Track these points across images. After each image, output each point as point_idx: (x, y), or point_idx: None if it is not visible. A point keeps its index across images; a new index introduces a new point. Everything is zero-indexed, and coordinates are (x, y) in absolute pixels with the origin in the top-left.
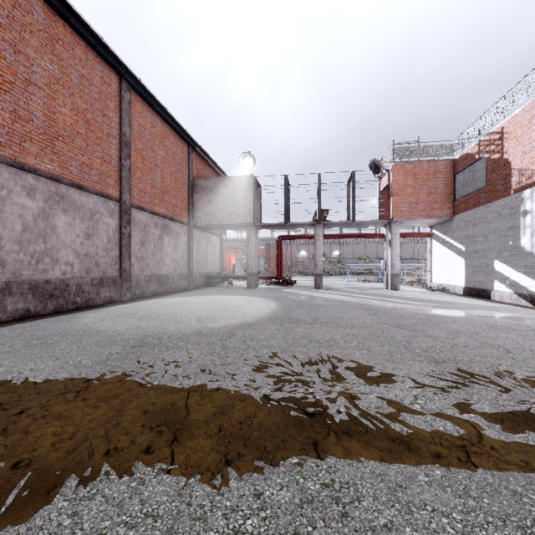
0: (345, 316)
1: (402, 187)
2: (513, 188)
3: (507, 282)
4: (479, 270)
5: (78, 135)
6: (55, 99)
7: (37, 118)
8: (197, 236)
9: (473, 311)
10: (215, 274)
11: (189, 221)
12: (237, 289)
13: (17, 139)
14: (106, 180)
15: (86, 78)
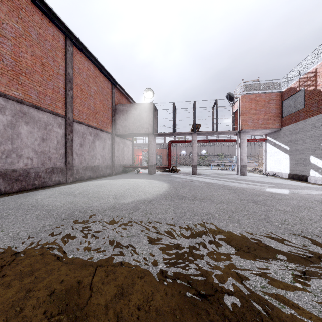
0: (215, 194)
1: (248, 109)
2: None
3: (320, 170)
4: (299, 162)
5: (36, 73)
6: (19, 48)
7: (6, 59)
8: (117, 141)
9: (301, 190)
10: (129, 165)
11: (112, 131)
12: (143, 175)
13: None
14: (56, 103)
15: (42, 36)
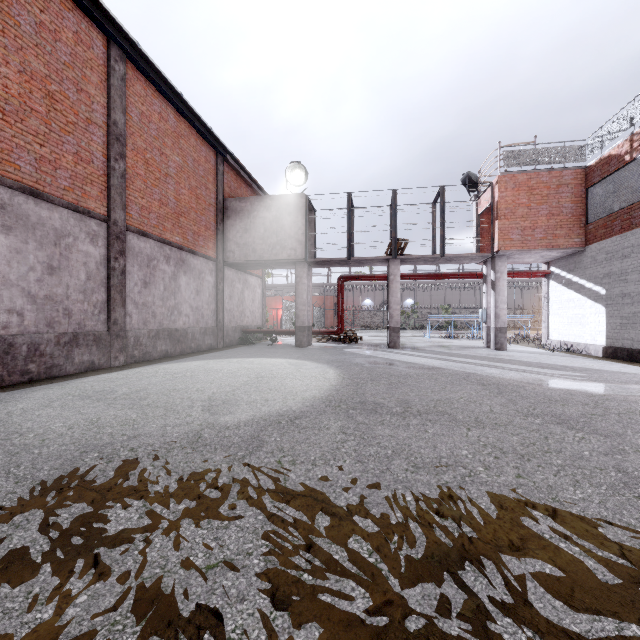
0: (454, 397)
1: (512, 207)
2: None
3: None
4: (631, 322)
5: (32, 114)
6: None
7: None
8: (230, 276)
9: None
10: (254, 328)
11: (217, 255)
12: (283, 348)
13: None
14: (84, 187)
15: (48, 29)
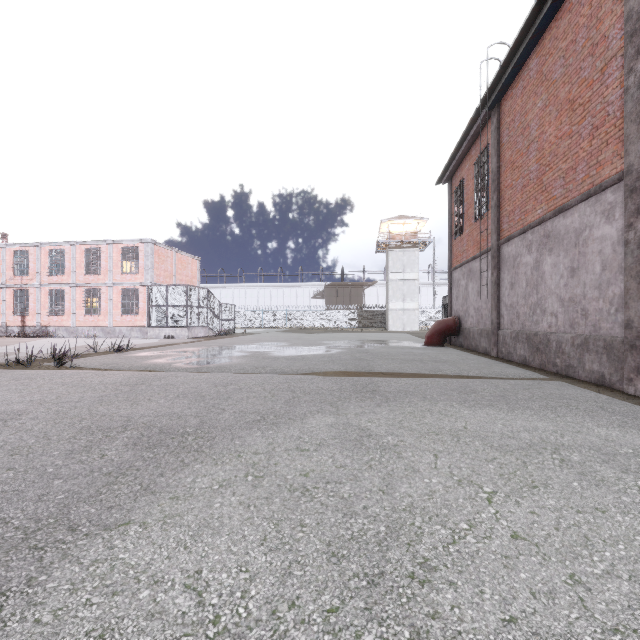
0: None
1: None
2: None
3: None
4: None
5: None
6: None
7: None
8: None
9: None
10: None
11: None
12: None
13: None
14: None
15: None
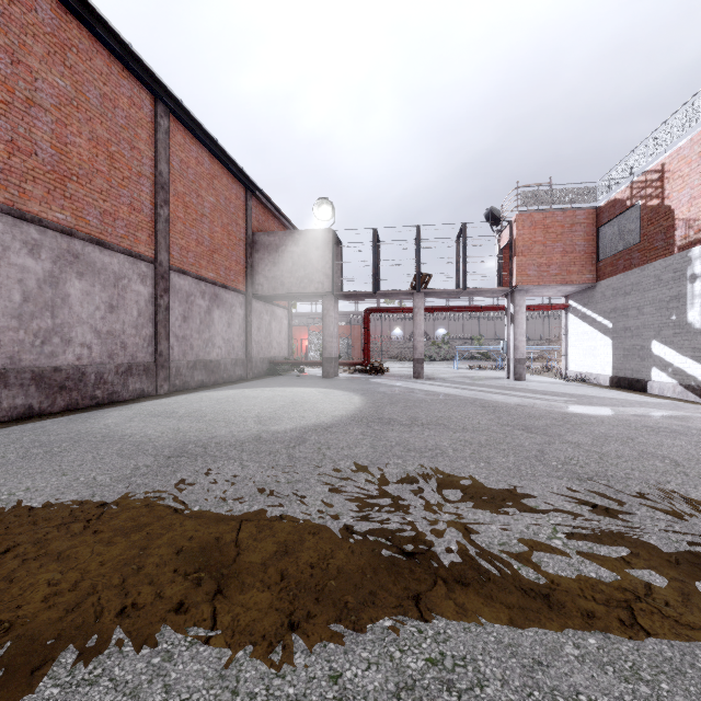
0: (454, 415)
1: (529, 244)
2: (677, 245)
3: (670, 369)
4: (631, 354)
5: (98, 174)
6: (67, 126)
7: (42, 150)
8: (258, 308)
9: (625, 408)
10: (281, 359)
11: (247, 289)
12: (311, 379)
13: (15, 178)
14: (136, 234)
15: (109, 99)
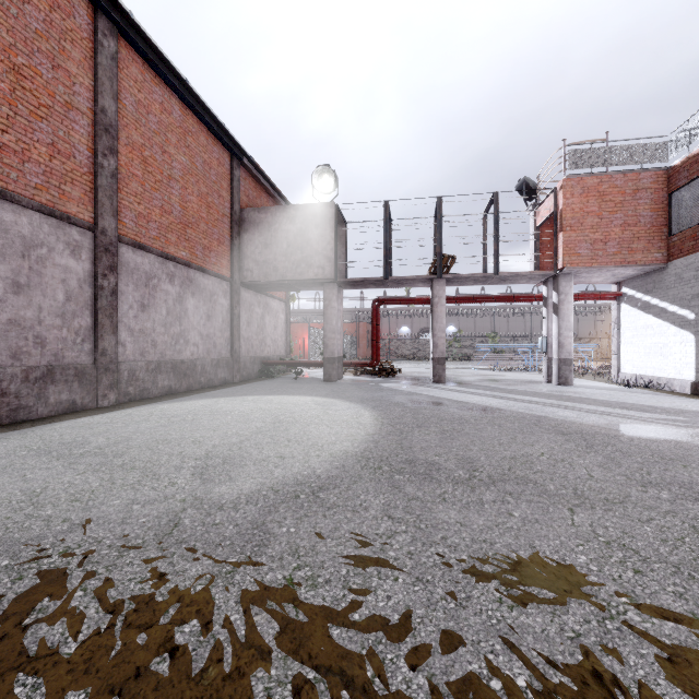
0: (532, 454)
1: (579, 216)
2: None
3: None
4: None
5: None
6: None
7: None
8: (247, 299)
9: None
10: (277, 359)
11: (233, 274)
12: (309, 383)
13: None
14: (62, 187)
15: None
